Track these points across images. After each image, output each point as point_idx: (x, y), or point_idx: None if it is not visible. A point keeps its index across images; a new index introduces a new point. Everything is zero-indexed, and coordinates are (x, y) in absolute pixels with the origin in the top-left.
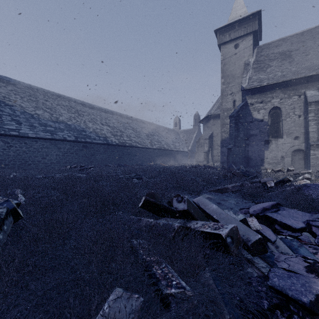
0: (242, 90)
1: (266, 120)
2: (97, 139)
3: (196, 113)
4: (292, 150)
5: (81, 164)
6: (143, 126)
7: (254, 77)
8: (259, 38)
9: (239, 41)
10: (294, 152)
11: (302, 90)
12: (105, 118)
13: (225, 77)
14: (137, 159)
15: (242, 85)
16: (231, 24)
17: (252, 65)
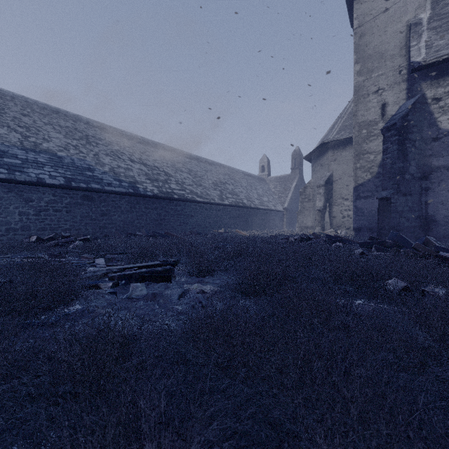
0: (414, 68)
1: None
2: (115, 184)
3: (295, 149)
4: None
5: (63, 233)
6: (209, 168)
7: (440, 42)
8: None
9: None
10: None
11: None
12: (140, 152)
13: (362, 60)
14: (195, 222)
15: (413, 60)
16: None
17: (428, 24)
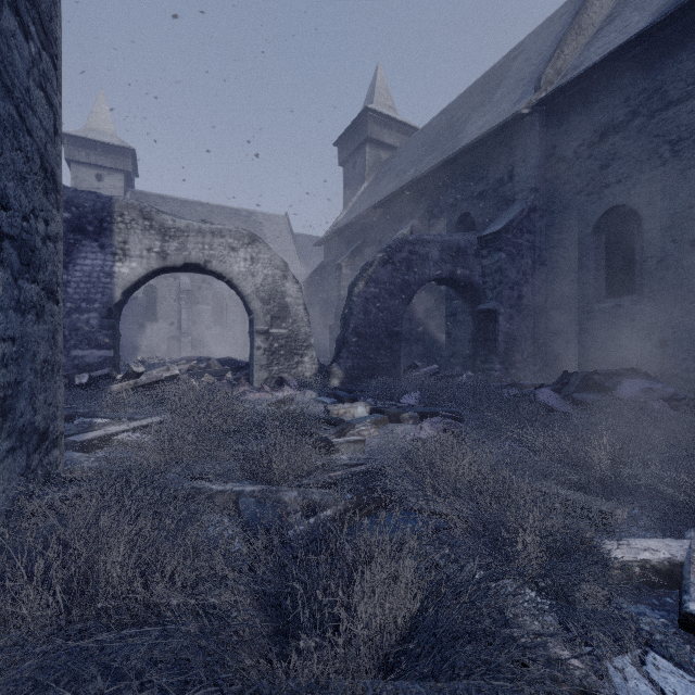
0: None
1: (141, 299)
2: None
3: None
4: (168, 337)
5: None
6: None
7: None
8: (135, 174)
9: (103, 172)
10: (170, 339)
11: (178, 274)
12: None
13: None
14: None
15: None
16: (90, 140)
17: None
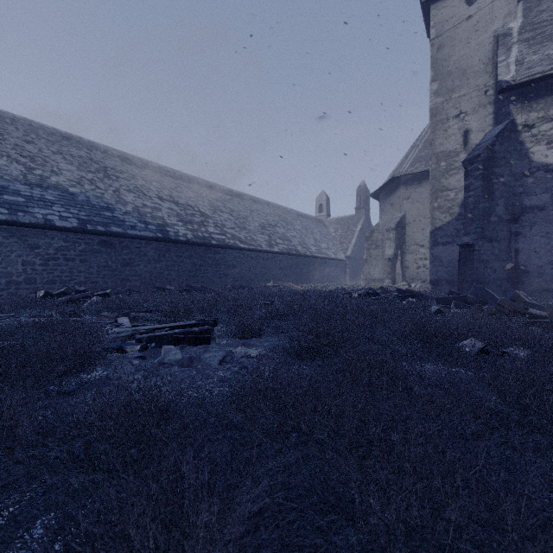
0: (502, 89)
1: None
2: (140, 227)
3: (360, 184)
4: None
5: (77, 287)
6: (255, 208)
7: (533, 57)
8: None
9: None
10: None
11: None
12: (171, 187)
13: (440, 77)
14: (238, 274)
15: (500, 79)
16: None
17: (519, 35)
